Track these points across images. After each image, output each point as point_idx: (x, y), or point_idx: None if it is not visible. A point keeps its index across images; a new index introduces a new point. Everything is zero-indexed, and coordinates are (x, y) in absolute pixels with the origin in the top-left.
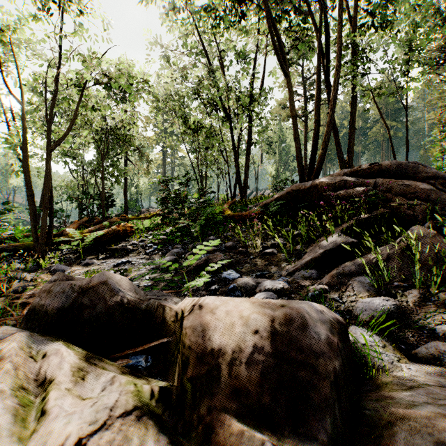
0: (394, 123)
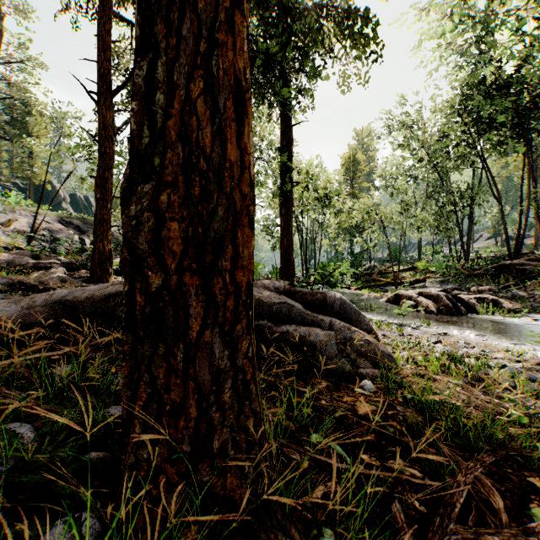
0: None
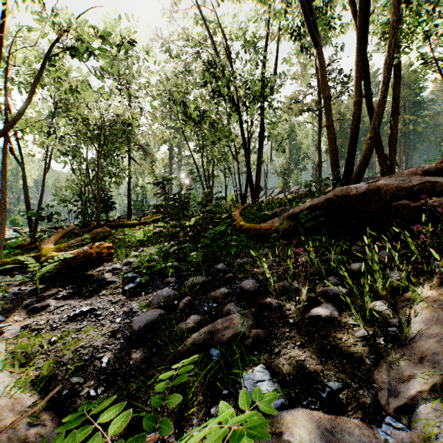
0: (413, 117)
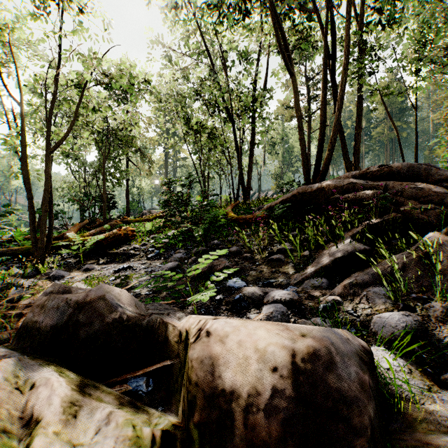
0: (399, 123)
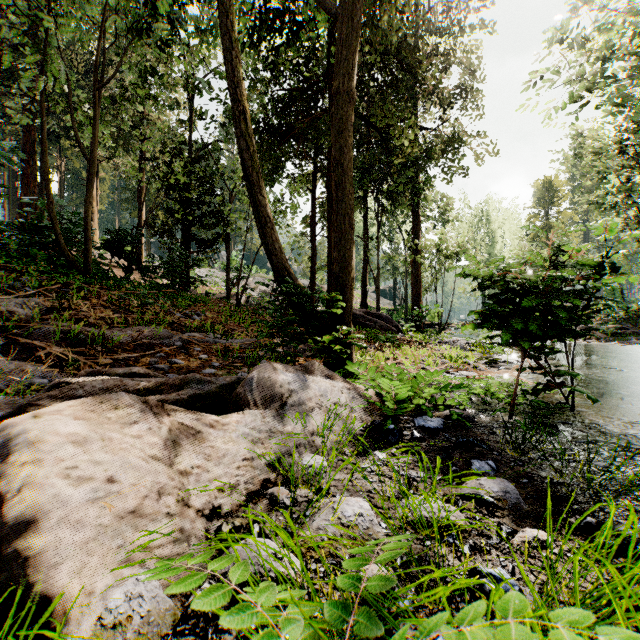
0: None
